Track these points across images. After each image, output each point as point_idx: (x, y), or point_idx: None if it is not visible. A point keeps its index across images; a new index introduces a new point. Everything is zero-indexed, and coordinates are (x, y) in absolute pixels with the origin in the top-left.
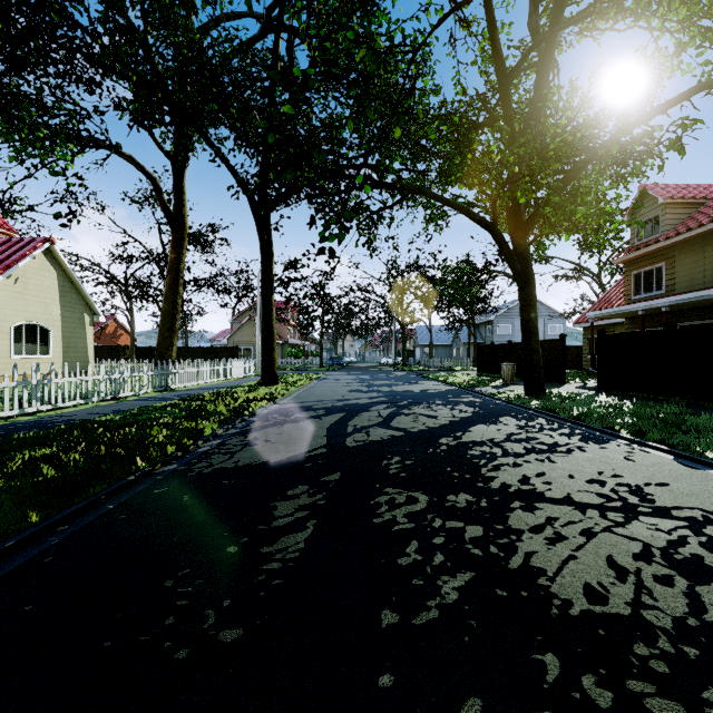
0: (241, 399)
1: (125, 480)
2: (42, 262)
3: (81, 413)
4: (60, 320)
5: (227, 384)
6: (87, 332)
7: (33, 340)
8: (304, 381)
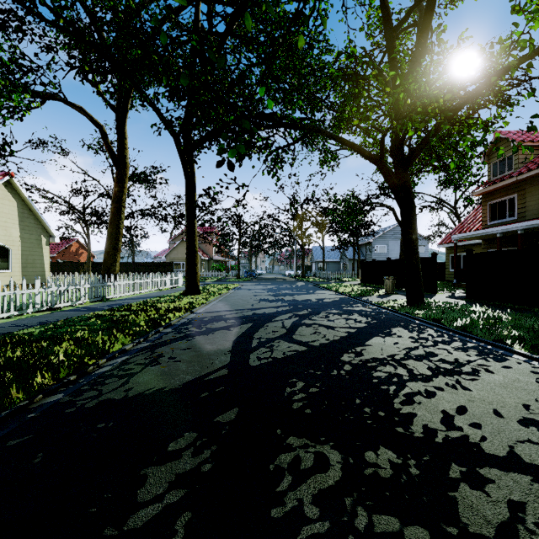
0: (163, 309)
1: None
2: (3, 192)
3: (7, 326)
4: (19, 240)
5: (157, 294)
6: (44, 251)
7: None
8: (222, 291)
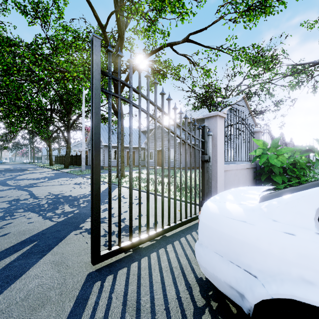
0: None
1: None
2: None
3: None
4: None
5: None
6: None
7: None
8: None
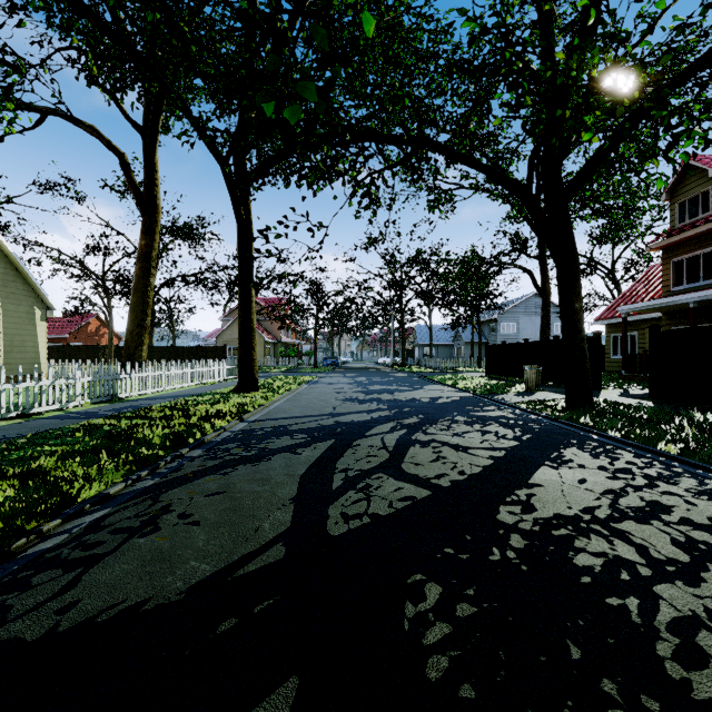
0: (197, 415)
1: None
2: None
3: None
4: (1, 314)
5: (197, 391)
6: (38, 329)
7: None
8: (291, 386)
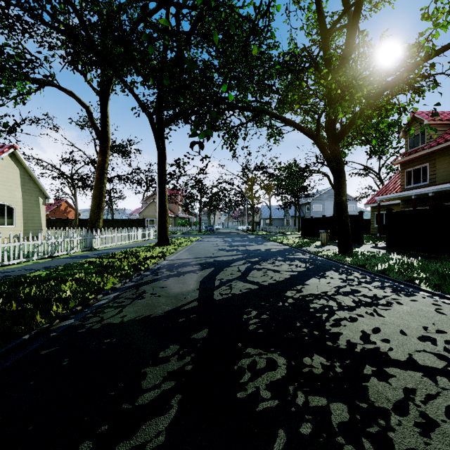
0: (141, 257)
1: (18, 340)
2: (8, 162)
3: (19, 270)
4: (21, 201)
5: (135, 245)
6: (41, 209)
7: (2, 215)
8: (187, 242)
